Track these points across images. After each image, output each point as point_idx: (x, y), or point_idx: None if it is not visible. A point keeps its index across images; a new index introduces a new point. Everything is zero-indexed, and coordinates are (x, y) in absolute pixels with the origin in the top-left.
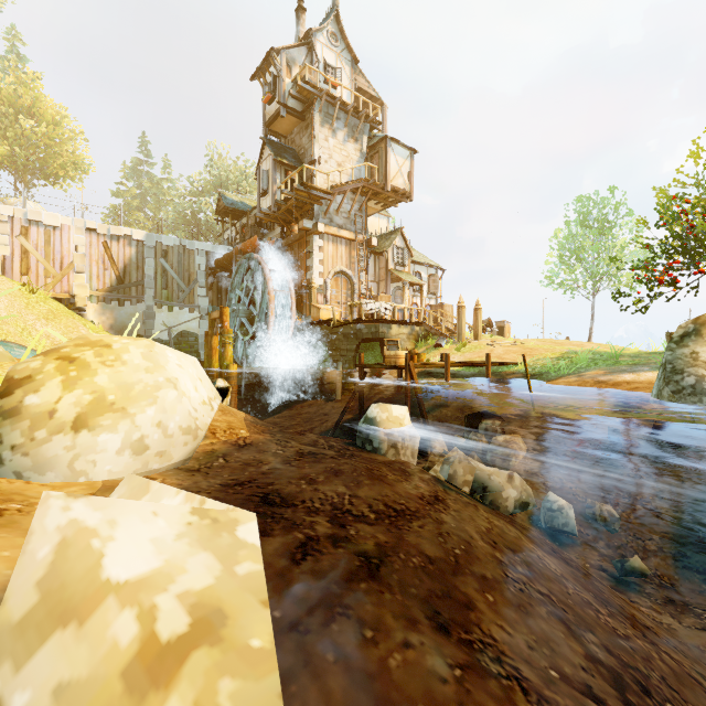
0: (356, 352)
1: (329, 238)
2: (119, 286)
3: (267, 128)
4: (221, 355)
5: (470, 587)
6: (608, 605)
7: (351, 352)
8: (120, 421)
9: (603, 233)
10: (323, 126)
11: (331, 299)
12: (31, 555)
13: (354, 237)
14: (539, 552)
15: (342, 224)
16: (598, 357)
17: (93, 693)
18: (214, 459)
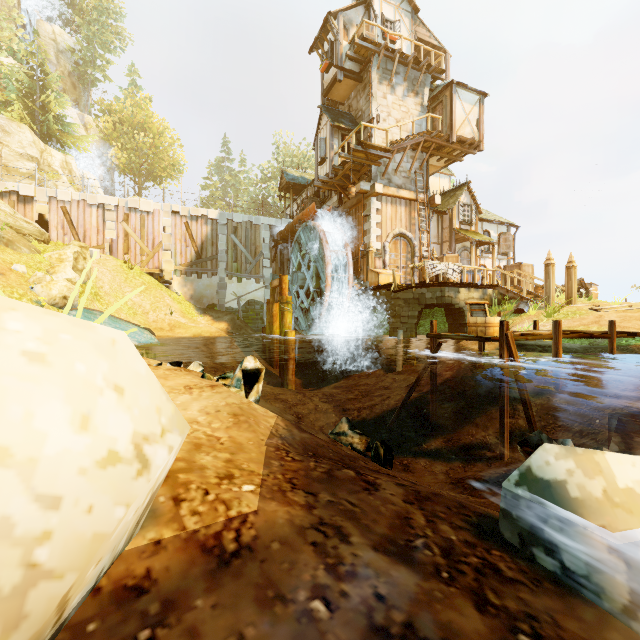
0: (418, 319)
1: (387, 200)
2: (198, 260)
3: (324, 97)
4: (280, 322)
5: None
6: None
7: (412, 319)
8: None
9: None
10: (381, 83)
11: (389, 263)
12: None
13: (414, 197)
14: None
15: (401, 184)
16: None
17: None
18: (123, 638)
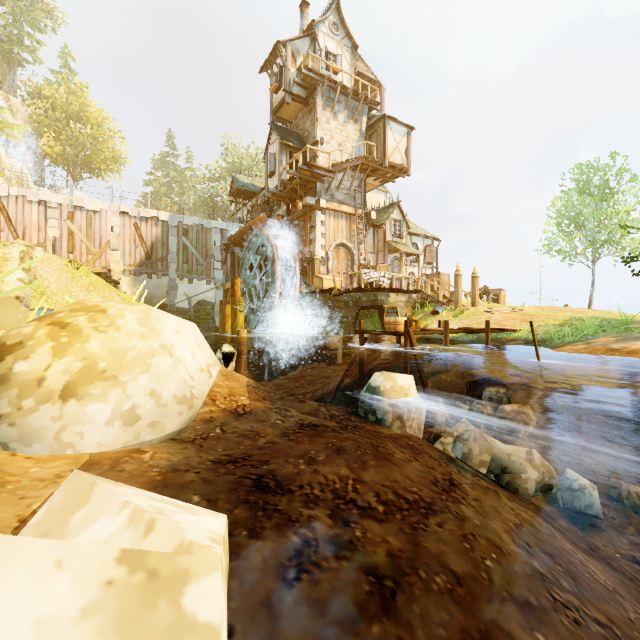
0: (356, 319)
1: (330, 213)
2: (147, 261)
3: (274, 115)
4: (233, 322)
5: (513, 622)
6: None
7: (351, 319)
8: (111, 390)
9: (605, 199)
10: (325, 109)
11: (332, 270)
12: None
13: (354, 212)
14: (580, 554)
15: (342, 200)
16: (605, 324)
17: None
18: (211, 428)
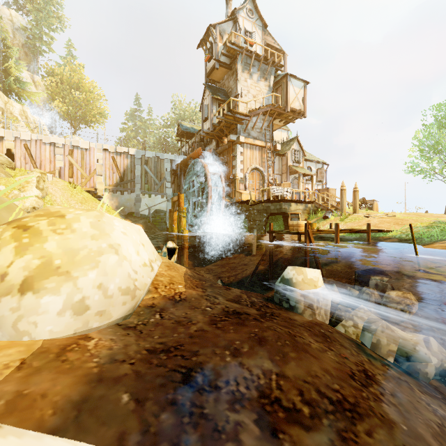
0: (266, 222)
1: (247, 146)
2: (121, 182)
3: (207, 78)
4: (178, 224)
5: None
6: None
7: (262, 222)
8: (63, 284)
9: None
10: (243, 72)
11: (249, 187)
12: None
13: (264, 145)
14: None
15: (256, 136)
16: None
17: None
18: (152, 314)
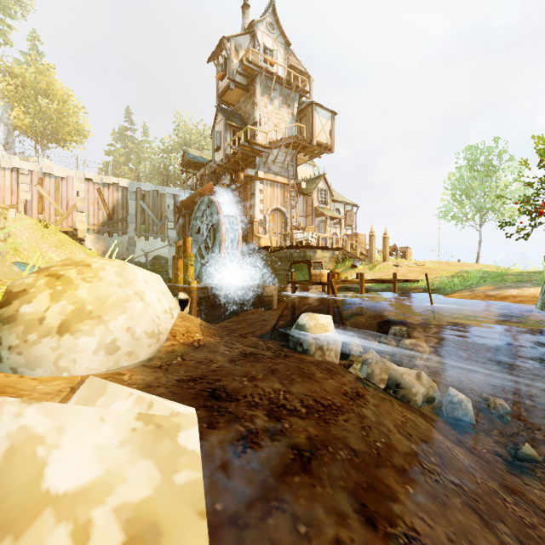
0: (289, 271)
1: (267, 183)
2: (109, 221)
3: (220, 99)
4: (184, 274)
5: (392, 479)
6: (511, 492)
7: (284, 271)
8: (96, 327)
9: (489, 175)
10: (263, 95)
11: (269, 230)
12: None
13: (287, 182)
14: (448, 443)
15: (278, 172)
16: (486, 276)
17: None
18: (173, 358)
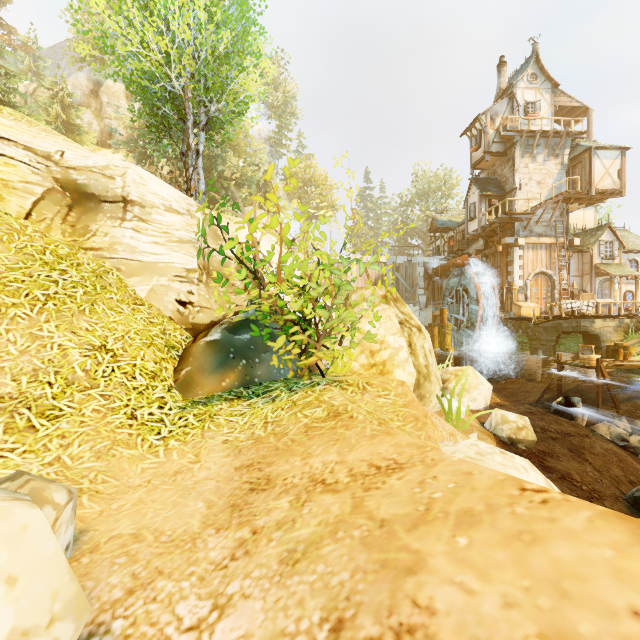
0: (556, 342)
1: (528, 247)
2: None
3: (473, 168)
4: (441, 341)
5: (586, 452)
6: None
7: (550, 342)
8: (470, 393)
9: None
10: (523, 157)
11: (531, 296)
12: (497, 415)
13: (554, 241)
14: (635, 463)
15: (541, 232)
16: None
17: (512, 429)
18: (492, 408)
